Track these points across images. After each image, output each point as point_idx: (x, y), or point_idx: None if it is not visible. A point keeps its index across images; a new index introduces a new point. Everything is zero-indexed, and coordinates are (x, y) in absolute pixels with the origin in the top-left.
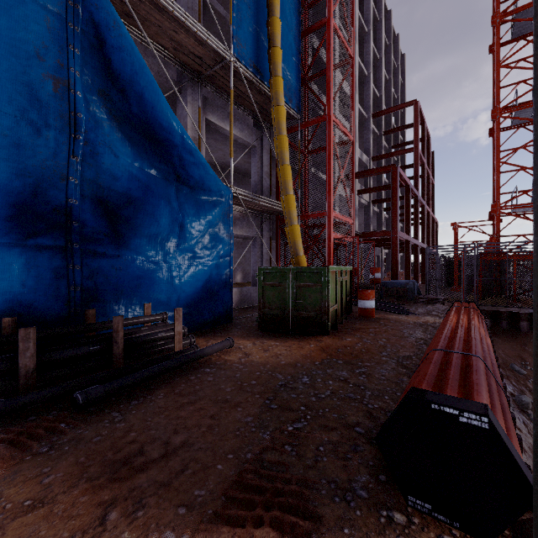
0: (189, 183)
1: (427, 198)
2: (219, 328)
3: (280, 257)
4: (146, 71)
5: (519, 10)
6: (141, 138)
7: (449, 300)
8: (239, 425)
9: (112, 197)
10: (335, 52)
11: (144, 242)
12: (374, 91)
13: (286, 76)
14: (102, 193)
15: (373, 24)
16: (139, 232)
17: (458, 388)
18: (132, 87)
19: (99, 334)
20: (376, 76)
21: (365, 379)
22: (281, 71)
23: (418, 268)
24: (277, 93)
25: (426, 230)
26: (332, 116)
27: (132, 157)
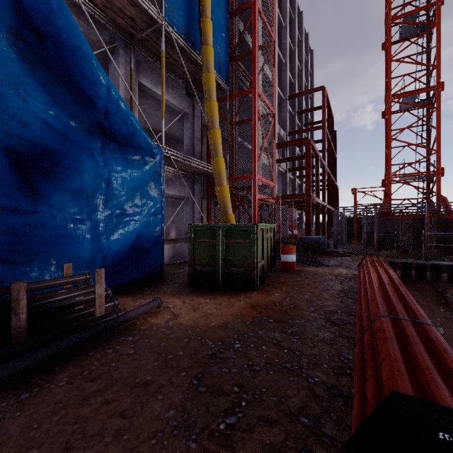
0: (117, 139)
1: (331, 169)
2: (150, 285)
3: (210, 216)
4: (65, 12)
5: (406, 15)
6: (61, 86)
7: (353, 253)
8: (157, 426)
9: (24, 147)
10: (260, 33)
11: (64, 198)
12: (290, 77)
13: (216, 48)
14: (10, 142)
15: (289, 21)
16: (59, 187)
17: (444, 384)
18: (48, 28)
19: (2, 302)
20: (291, 66)
21: (298, 341)
22: (211, 41)
23: (325, 226)
24: (208, 61)
25: (330, 195)
26: (257, 89)
27: (49, 105)
